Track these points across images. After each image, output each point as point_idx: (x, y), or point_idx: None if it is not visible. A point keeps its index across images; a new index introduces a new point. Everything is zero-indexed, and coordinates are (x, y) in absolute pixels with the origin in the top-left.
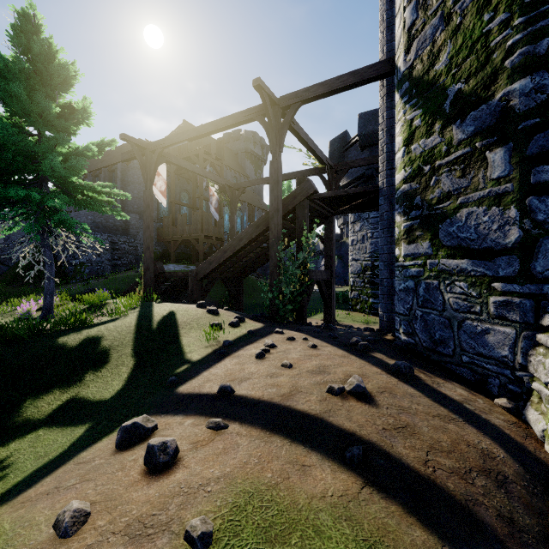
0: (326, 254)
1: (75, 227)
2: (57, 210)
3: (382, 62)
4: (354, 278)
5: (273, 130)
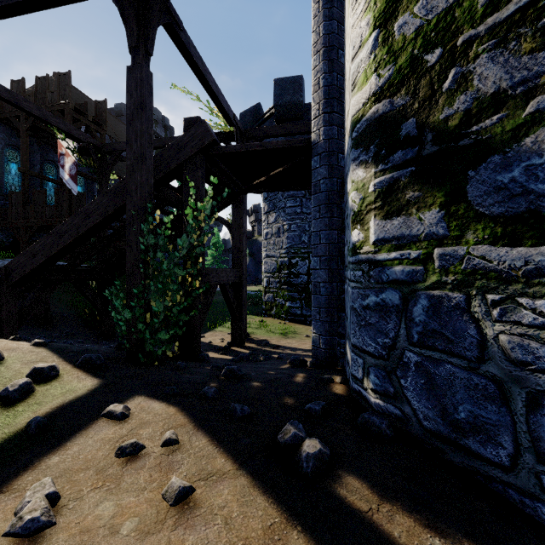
0: (234, 246)
1: None
2: None
3: None
4: (269, 278)
5: (130, 4)
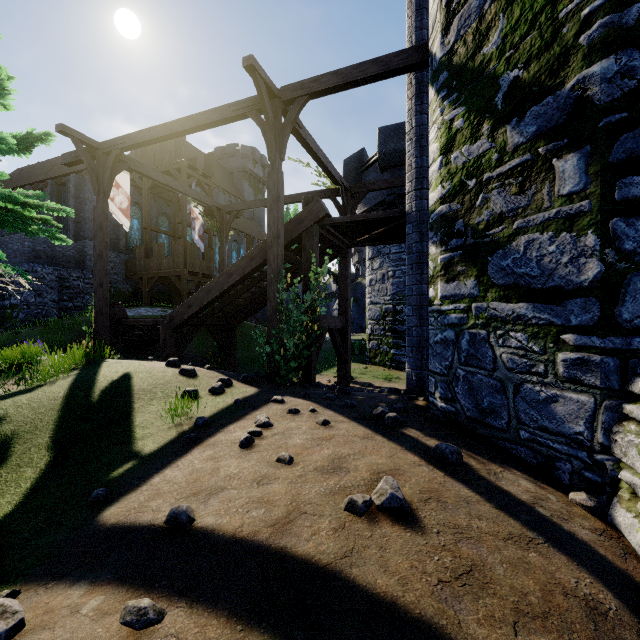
0: (340, 295)
1: None
2: None
3: (411, 48)
4: (373, 325)
5: (271, 130)
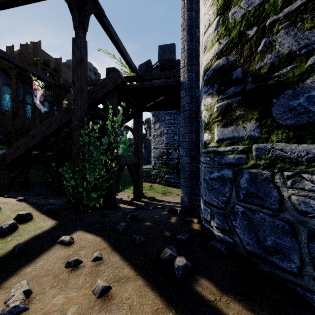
0: (135, 142)
1: None
2: None
3: None
4: (155, 160)
5: (74, 1)
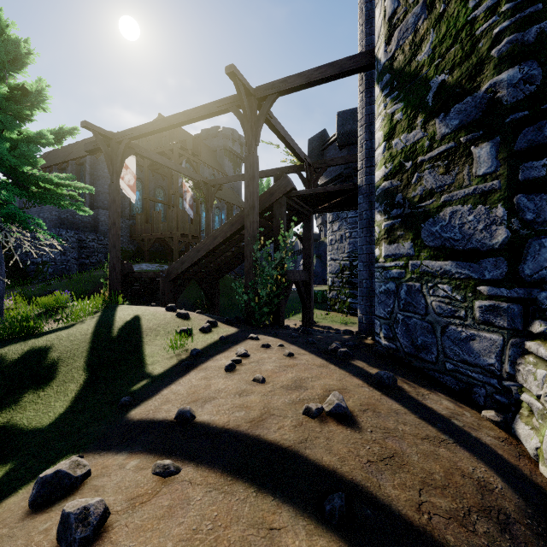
0: (304, 254)
1: (28, 223)
2: (7, 203)
3: (361, 54)
4: (333, 278)
5: (248, 122)
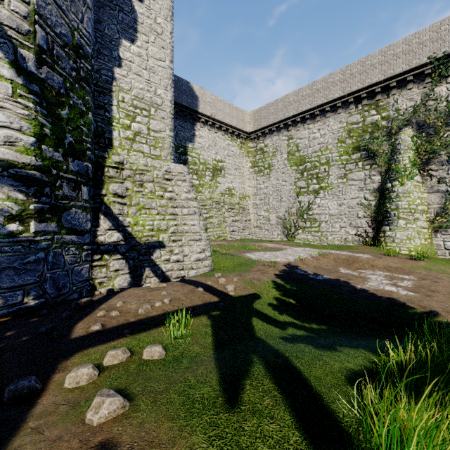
0: None
1: None
2: None
3: None
4: None
5: None
